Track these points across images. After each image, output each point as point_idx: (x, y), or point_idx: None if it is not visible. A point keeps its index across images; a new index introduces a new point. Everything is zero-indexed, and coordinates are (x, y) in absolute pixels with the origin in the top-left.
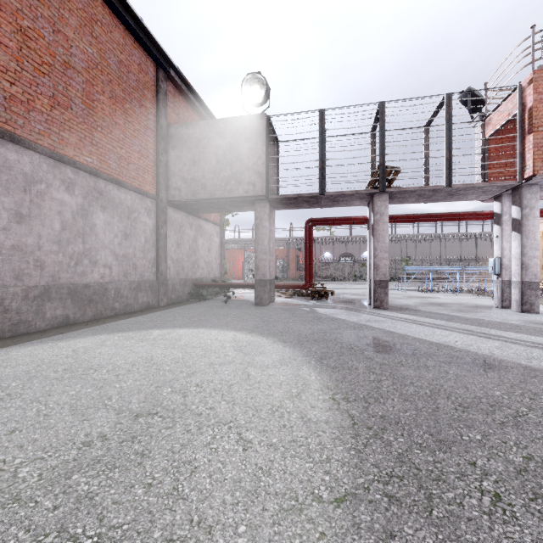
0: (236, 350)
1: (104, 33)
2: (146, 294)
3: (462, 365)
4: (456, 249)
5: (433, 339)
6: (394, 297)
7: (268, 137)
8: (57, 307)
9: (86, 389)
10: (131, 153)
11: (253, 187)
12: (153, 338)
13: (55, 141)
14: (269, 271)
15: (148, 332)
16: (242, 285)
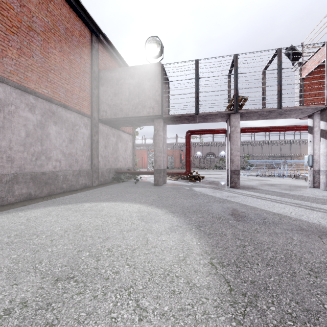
0: (139, 219)
1: (56, 9)
2: (84, 178)
3: (301, 232)
4: (278, 150)
5: (274, 211)
6: (242, 180)
7: (162, 77)
8: (22, 188)
9: (26, 253)
10: (74, 88)
11: (152, 110)
12: (84, 209)
13: (21, 78)
14: (163, 163)
15: (81, 204)
16: (146, 172)
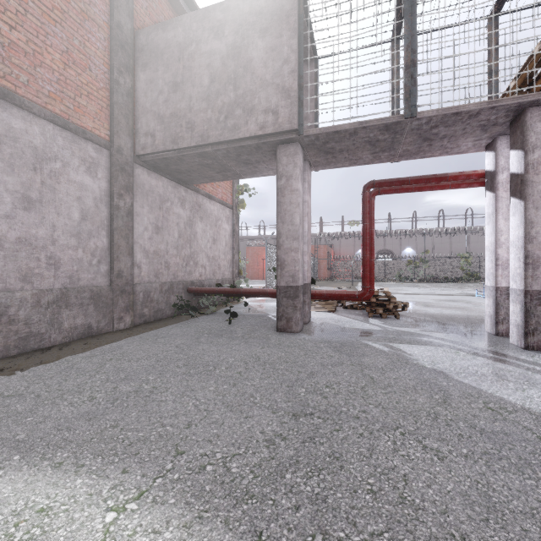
0: None
1: None
2: (82, 312)
3: None
4: None
5: None
6: None
7: (302, 21)
8: None
9: None
10: (44, 49)
11: (273, 118)
12: None
13: None
14: (302, 269)
15: None
16: (258, 292)
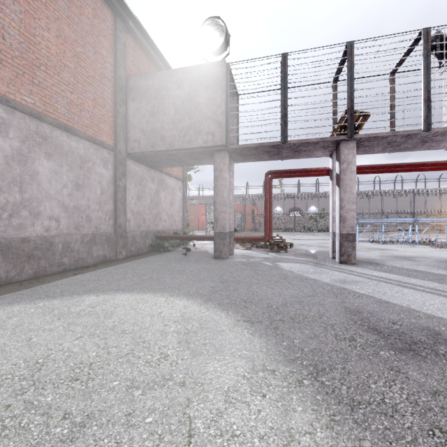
0: (180, 343)
1: None
2: (102, 247)
3: None
4: (393, 204)
5: None
6: None
7: (228, 84)
8: None
9: None
10: (85, 100)
11: (212, 137)
12: (78, 311)
13: None
14: (228, 223)
15: (79, 299)
16: (202, 237)
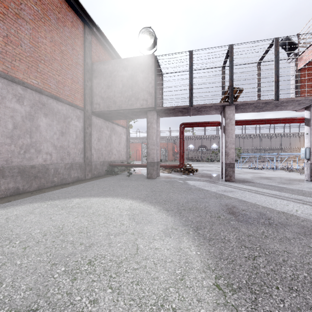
0: (130, 219)
1: None
2: (76, 172)
3: None
4: (268, 143)
5: (278, 208)
6: (235, 172)
7: (156, 69)
8: (9, 182)
9: None
10: (66, 80)
11: (146, 102)
12: (71, 206)
13: (8, 67)
14: (156, 156)
15: (70, 200)
16: (139, 165)
